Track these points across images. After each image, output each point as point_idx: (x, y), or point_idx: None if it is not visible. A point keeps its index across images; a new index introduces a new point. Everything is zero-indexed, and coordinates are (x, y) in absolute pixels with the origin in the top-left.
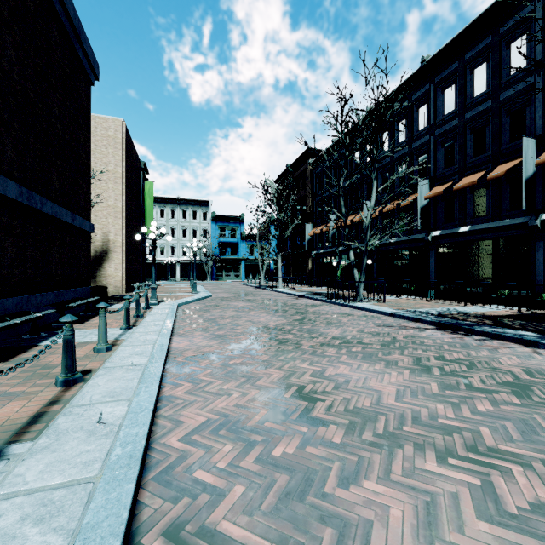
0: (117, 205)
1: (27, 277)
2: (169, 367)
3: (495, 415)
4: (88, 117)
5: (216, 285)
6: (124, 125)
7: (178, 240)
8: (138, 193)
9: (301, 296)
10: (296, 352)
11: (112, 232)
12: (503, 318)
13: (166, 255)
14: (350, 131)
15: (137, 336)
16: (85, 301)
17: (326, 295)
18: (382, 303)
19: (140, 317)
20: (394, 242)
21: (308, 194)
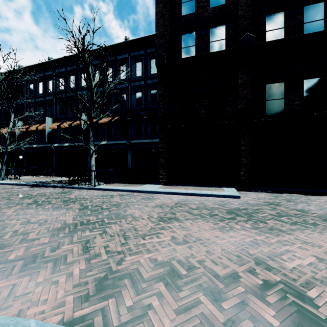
0: None
1: None
2: None
3: (3, 203)
4: None
5: None
6: None
7: None
8: None
9: None
10: None
11: None
12: (65, 181)
13: None
14: None
15: None
16: None
17: None
18: (17, 180)
19: None
20: (36, 147)
21: None
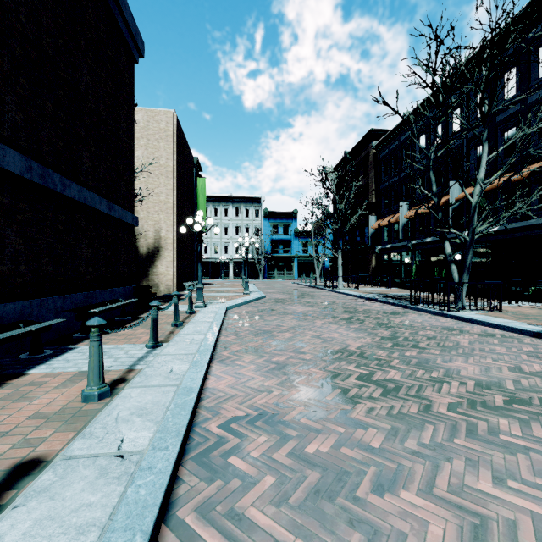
0: (169, 200)
1: (43, 275)
2: (192, 452)
3: None
4: (132, 97)
5: (269, 284)
6: (175, 117)
7: (231, 238)
8: (191, 190)
9: (370, 299)
10: (434, 426)
11: (164, 229)
12: None
13: (219, 253)
14: (452, 74)
15: (160, 364)
16: (115, 305)
17: (404, 299)
18: (498, 313)
19: (178, 325)
20: (498, 230)
21: (371, 182)
